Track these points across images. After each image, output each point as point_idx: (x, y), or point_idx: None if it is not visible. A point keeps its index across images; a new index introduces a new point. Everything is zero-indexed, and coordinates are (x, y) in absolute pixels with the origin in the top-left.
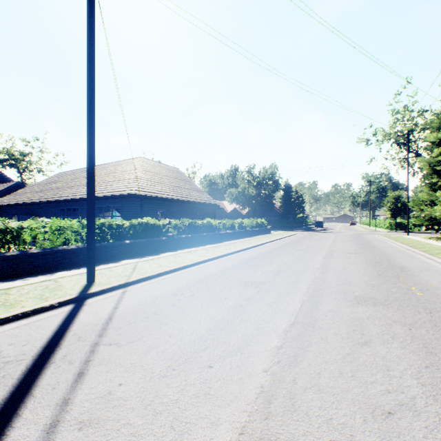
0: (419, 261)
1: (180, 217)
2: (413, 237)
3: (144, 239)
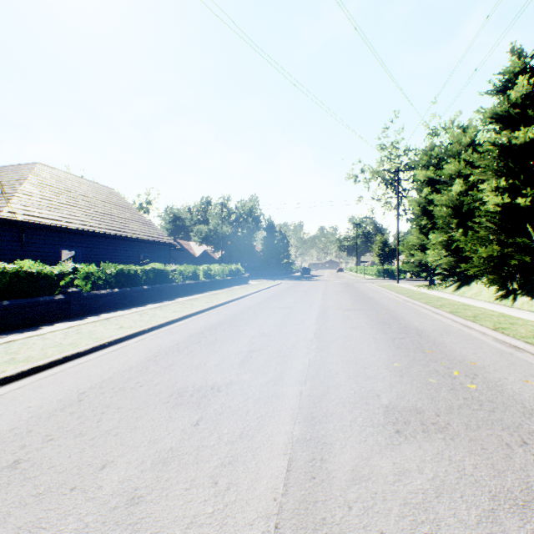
0: (429, 318)
1: (108, 261)
2: (404, 285)
3: (5, 301)
